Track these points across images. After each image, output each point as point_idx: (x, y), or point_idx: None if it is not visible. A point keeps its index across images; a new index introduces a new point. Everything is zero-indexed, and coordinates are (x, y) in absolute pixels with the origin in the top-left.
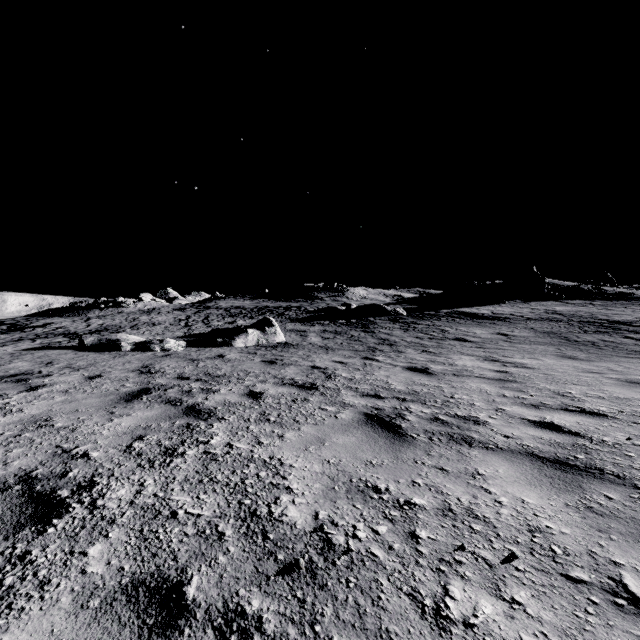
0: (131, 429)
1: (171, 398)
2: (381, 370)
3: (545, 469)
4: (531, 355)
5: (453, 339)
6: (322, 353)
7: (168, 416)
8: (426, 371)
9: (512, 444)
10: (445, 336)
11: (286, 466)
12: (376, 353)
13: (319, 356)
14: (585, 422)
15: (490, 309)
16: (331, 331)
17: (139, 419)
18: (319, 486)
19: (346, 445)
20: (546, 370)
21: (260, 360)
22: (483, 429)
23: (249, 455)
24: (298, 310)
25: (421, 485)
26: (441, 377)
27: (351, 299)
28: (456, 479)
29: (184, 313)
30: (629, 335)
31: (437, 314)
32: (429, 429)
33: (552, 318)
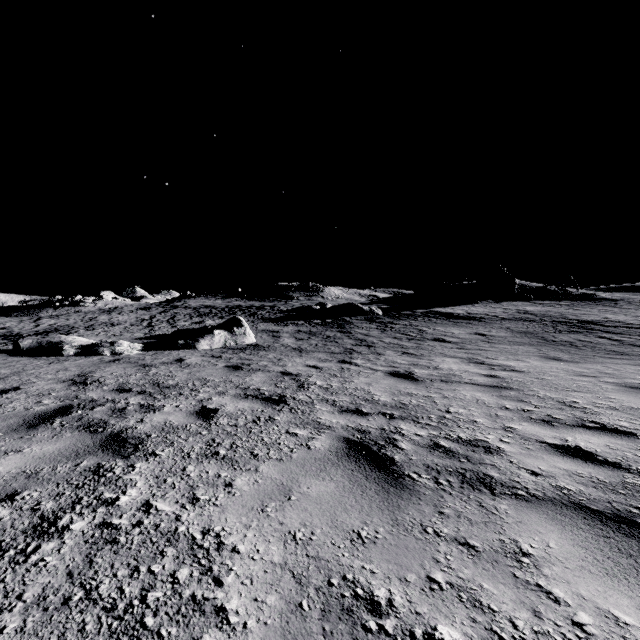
0: (6, 479)
1: (94, 421)
2: (361, 376)
3: (613, 537)
4: (515, 356)
5: (432, 339)
6: (295, 356)
7: (75, 452)
8: (411, 377)
9: (546, 487)
10: (424, 336)
11: (226, 551)
12: (354, 355)
13: (291, 359)
14: (617, 445)
15: (464, 309)
16: (305, 331)
17: (29, 459)
18: (275, 601)
19: (321, 499)
20: (537, 374)
21: (224, 365)
22: (500, 461)
23: (171, 528)
24: (271, 309)
25: (444, 587)
26: (429, 384)
27: (326, 299)
28: (494, 568)
29: (149, 312)
30: (602, 335)
31: (413, 314)
32: (431, 464)
33: (525, 318)
